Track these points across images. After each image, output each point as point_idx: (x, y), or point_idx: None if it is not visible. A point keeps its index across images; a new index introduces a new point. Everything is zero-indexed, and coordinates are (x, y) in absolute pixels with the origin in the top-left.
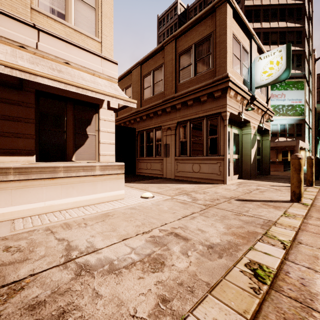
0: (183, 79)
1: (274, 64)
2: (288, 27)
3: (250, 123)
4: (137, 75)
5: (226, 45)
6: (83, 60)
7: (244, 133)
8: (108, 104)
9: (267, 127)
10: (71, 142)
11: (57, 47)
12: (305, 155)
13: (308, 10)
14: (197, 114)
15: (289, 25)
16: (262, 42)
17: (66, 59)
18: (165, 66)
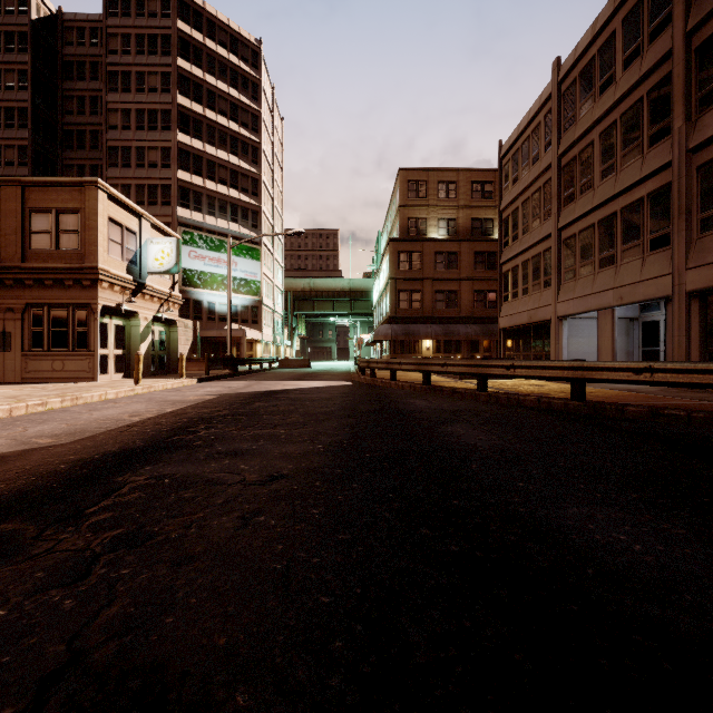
0: (37, 246)
1: (166, 255)
2: (242, 167)
3: (139, 314)
4: None
5: (97, 233)
6: None
7: (133, 324)
8: None
9: (173, 317)
10: None
11: None
12: (267, 349)
13: (273, 149)
14: (60, 300)
15: (243, 164)
16: (206, 175)
17: None
18: (2, 215)
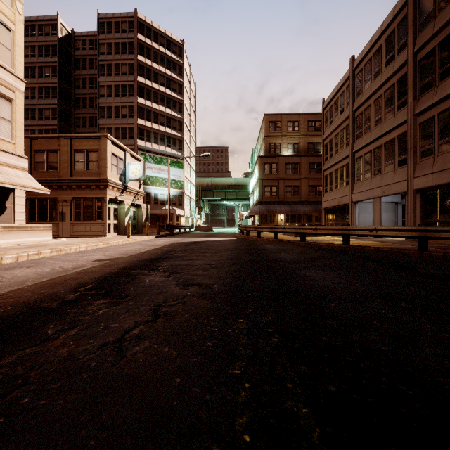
0: (78, 169)
1: (138, 170)
2: (173, 115)
3: (124, 202)
4: (26, 146)
5: (107, 161)
6: (6, 159)
7: (122, 207)
8: None
9: (140, 203)
10: None
11: None
12: (187, 220)
13: (190, 102)
14: (89, 195)
15: (173, 113)
16: (153, 120)
17: None
18: (61, 153)
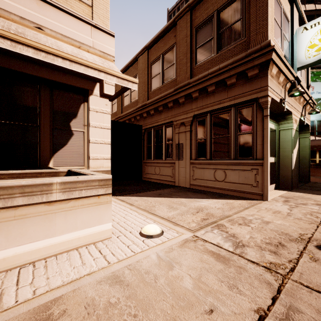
0: (201, 59)
1: None
2: (317, 10)
3: (291, 115)
4: (143, 62)
5: (267, 0)
6: (64, 27)
7: (283, 128)
8: (101, 89)
9: (308, 122)
10: (47, 141)
11: (24, 4)
12: None
13: None
14: (221, 103)
15: (318, 7)
16: None
17: (37, 23)
18: (177, 46)
